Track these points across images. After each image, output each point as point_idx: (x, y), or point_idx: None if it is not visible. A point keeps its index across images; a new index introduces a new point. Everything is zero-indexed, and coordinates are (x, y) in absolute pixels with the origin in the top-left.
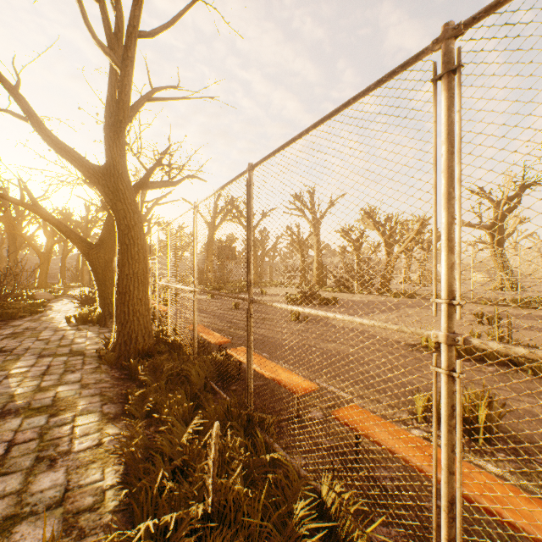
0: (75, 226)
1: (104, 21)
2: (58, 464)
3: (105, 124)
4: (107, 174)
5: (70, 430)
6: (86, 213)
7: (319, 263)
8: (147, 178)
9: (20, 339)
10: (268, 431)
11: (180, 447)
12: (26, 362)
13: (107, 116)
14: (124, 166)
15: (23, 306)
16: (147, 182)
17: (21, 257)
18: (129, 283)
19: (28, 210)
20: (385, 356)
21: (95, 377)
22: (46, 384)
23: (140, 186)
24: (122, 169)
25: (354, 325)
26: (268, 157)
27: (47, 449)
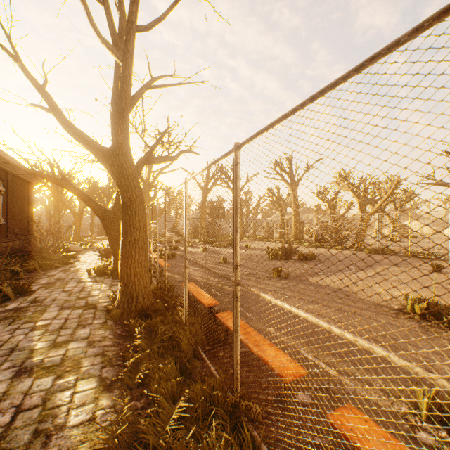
0: (101, 192)
1: (108, 21)
2: (52, 442)
3: (111, 111)
4: (113, 155)
5: (70, 397)
6: (109, 182)
7: (297, 221)
8: (150, 154)
9: (51, 289)
10: (254, 421)
11: (166, 432)
12: (50, 314)
13: (113, 104)
14: (127, 147)
15: (59, 258)
16: (150, 158)
17: (64, 215)
18: (131, 248)
19: (58, 184)
20: (370, 323)
21: (101, 333)
22: (60, 340)
23: (144, 161)
24: (125, 150)
25: (333, 284)
26: (255, 136)
27: (46, 420)
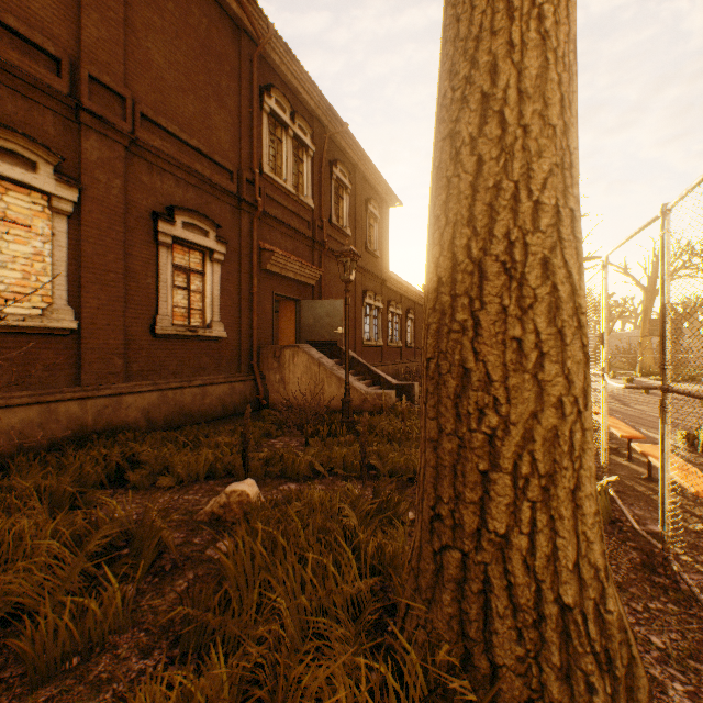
0: None
1: None
2: None
3: None
4: None
5: None
6: None
7: None
8: None
9: None
10: None
11: None
12: None
13: None
14: None
15: None
16: None
17: None
18: None
19: None
20: None
21: None
22: None
23: None
24: None
25: None
26: None
27: None
